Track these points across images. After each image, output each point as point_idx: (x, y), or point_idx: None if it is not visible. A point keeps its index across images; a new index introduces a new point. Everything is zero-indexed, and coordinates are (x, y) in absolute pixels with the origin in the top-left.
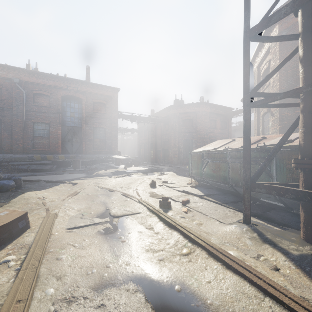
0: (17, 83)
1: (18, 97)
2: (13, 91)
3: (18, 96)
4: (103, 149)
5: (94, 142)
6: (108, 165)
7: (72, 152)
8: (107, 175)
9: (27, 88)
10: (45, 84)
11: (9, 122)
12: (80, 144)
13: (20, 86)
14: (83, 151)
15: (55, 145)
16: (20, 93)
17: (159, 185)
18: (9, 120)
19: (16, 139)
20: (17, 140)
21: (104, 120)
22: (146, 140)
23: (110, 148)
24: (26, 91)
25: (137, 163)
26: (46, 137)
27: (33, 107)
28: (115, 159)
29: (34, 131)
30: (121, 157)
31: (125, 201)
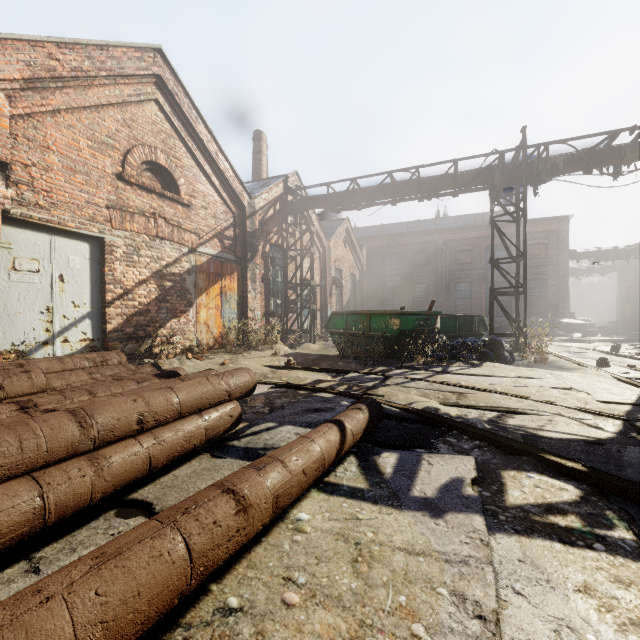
0: (441, 244)
1: (442, 258)
2: (438, 254)
3: (442, 257)
4: (543, 310)
5: (528, 301)
6: (553, 334)
7: (497, 315)
8: (556, 341)
9: (449, 247)
10: (467, 238)
11: (433, 286)
12: (507, 304)
13: (444, 246)
14: (512, 314)
15: (477, 307)
16: (443, 254)
17: (625, 349)
18: (433, 283)
19: (440, 302)
20: (441, 304)
21: (544, 267)
22: (639, 287)
23: (555, 308)
24: (448, 250)
25: (607, 331)
26: (468, 298)
27: (455, 266)
28: (565, 324)
29: (456, 292)
30: (575, 322)
31: (581, 350)
